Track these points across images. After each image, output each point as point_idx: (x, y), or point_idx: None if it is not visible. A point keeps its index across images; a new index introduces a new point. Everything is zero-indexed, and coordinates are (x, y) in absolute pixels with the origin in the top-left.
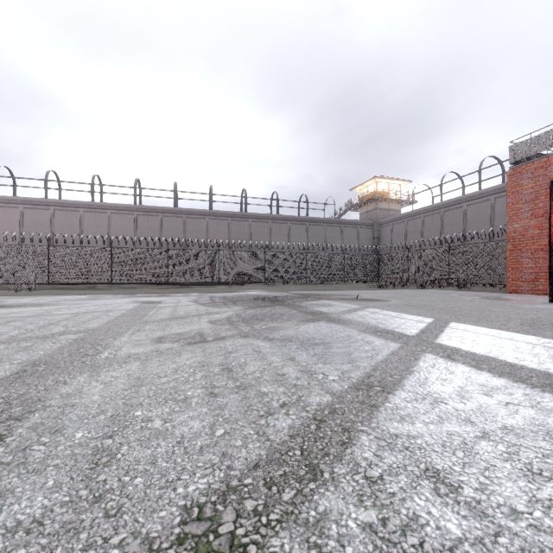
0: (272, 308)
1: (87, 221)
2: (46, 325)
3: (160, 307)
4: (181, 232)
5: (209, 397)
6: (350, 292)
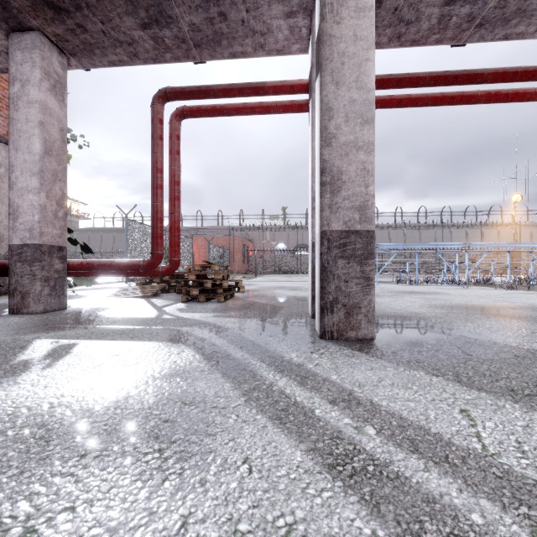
0: None
1: None
2: None
3: None
4: None
5: None
6: None
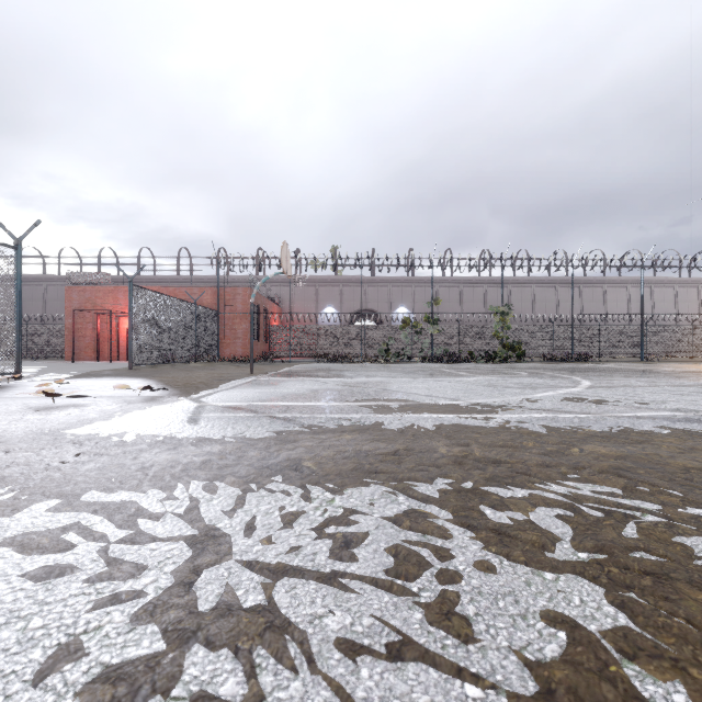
0: None
1: None
2: None
3: None
4: None
5: None
6: None
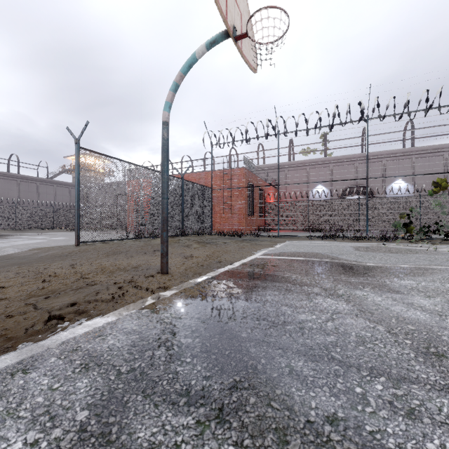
0: None
1: None
2: None
3: None
4: None
5: None
6: (44, 233)
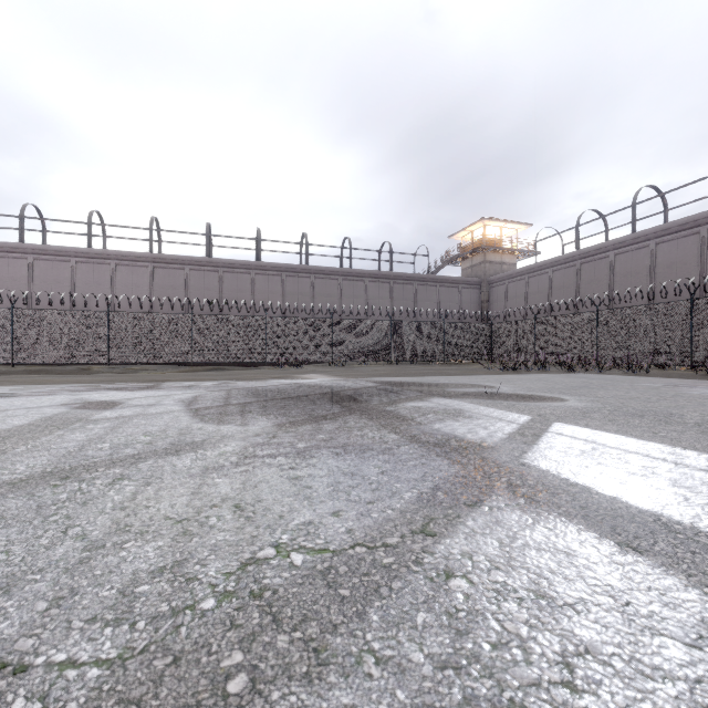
0: (339, 426)
1: (82, 276)
2: None
3: (91, 420)
4: (216, 291)
5: None
6: (469, 379)
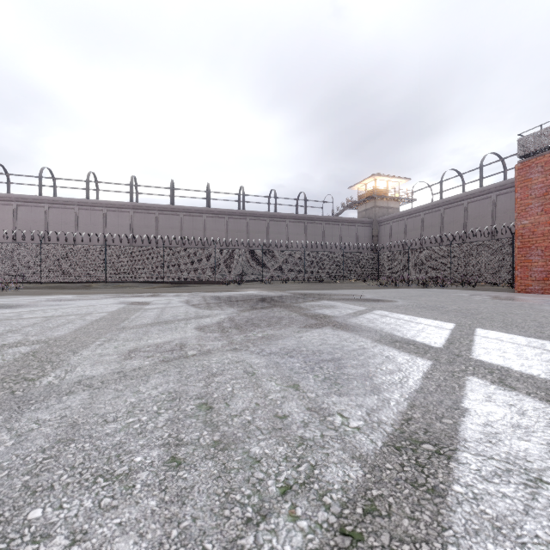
0: (270, 311)
1: (82, 219)
2: (4, 332)
3: (146, 309)
4: (178, 229)
5: (167, 467)
6: (351, 291)
